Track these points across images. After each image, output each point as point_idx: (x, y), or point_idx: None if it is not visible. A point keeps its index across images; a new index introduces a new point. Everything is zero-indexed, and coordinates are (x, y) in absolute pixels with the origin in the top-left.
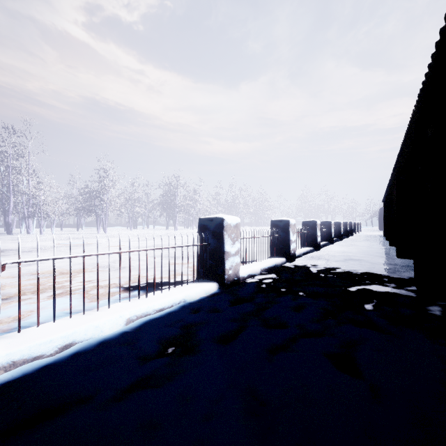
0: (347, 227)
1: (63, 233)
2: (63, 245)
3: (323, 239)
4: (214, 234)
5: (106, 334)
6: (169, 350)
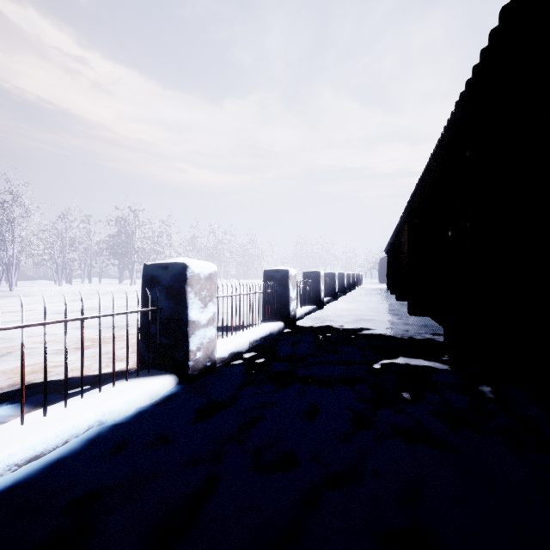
0: (350, 279)
1: None
2: None
3: (326, 294)
4: (169, 291)
5: None
6: None
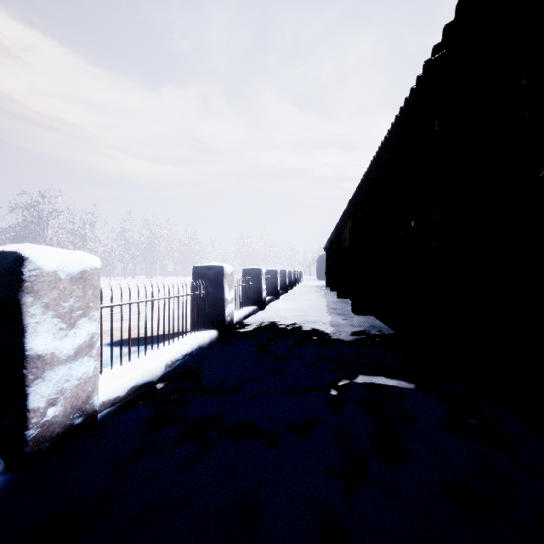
0: (291, 277)
1: None
2: None
3: (268, 293)
4: None
5: None
6: None
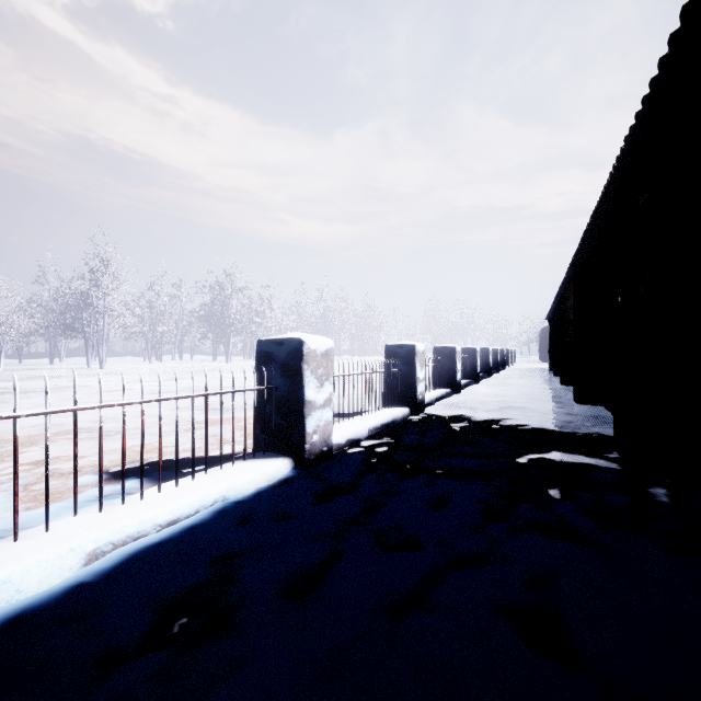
0: (498, 357)
1: (22, 369)
2: (12, 391)
3: (465, 375)
4: (285, 369)
5: (30, 597)
6: (174, 626)
